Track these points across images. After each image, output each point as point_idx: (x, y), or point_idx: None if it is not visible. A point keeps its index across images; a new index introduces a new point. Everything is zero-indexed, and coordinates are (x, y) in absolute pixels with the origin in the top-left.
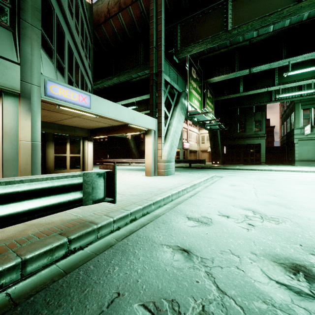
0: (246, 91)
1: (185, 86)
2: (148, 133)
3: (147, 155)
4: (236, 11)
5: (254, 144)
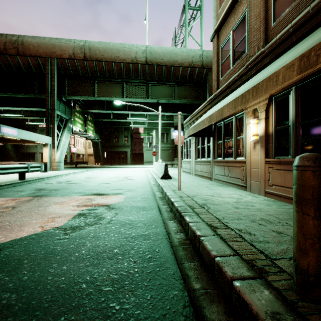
0: (115, 119)
1: (71, 113)
2: (45, 145)
3: (45, 158)
4: (99, 88)
5: (124, 151)
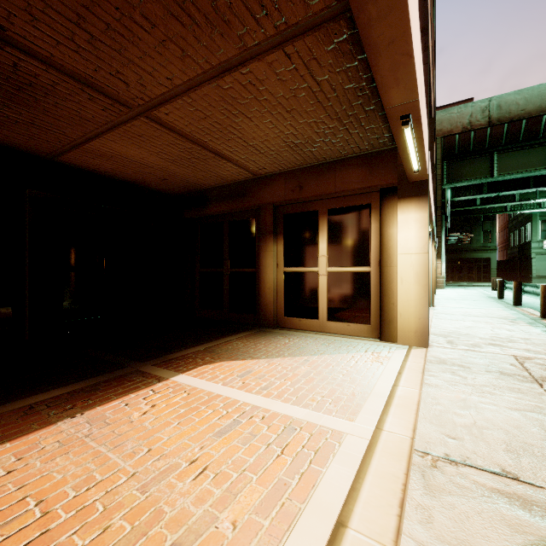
0: (484, 205)
1: None
2: None
3: None
4: (501, 162)
5: (482, 258)
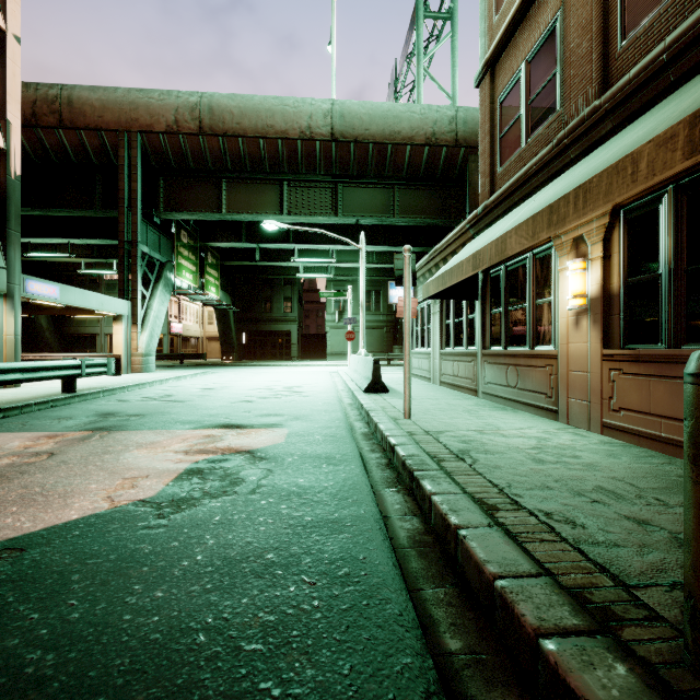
0: (264, 261)
1: (172, 248)
2: (118, 319)
3: (117, 347)
4: (231, 195)
5: (284, 331)
